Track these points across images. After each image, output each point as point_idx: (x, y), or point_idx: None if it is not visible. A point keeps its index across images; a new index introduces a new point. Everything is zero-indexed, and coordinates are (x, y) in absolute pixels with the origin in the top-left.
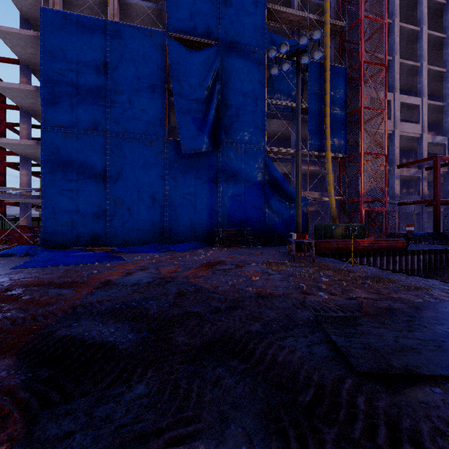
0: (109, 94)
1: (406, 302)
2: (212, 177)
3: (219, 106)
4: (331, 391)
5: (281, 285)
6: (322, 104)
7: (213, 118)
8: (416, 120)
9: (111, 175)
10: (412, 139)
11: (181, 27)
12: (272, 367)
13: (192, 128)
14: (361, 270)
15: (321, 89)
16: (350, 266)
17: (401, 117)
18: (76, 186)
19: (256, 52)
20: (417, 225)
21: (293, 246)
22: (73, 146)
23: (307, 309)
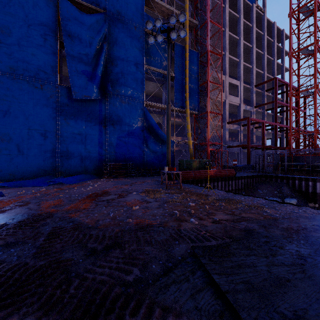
0: None
1: (256, 222)
2: (101, 121)
3: (107, 63)
4: None
5: (158, 213)
6: (183, 75)
7: (102, 72)
8: (236, 95)
9: None
10: (234, 107)
11: None
12: None
13: (83, 78)
14: (214, 193)
15: (183, 64)
16: (206, 191)
17: (229, 92)
18: None
19: (137, 27)
20: (238, 160)
21: (166, 177)
22: None
23: (184, 239)
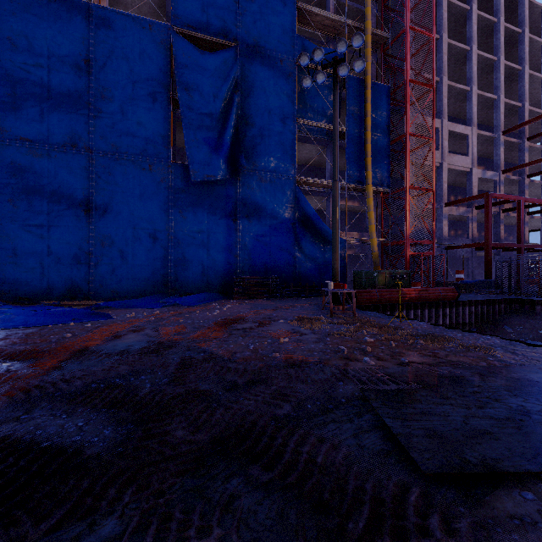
0: (94, 100)
1: (469, 367)
2: (230, 212)
3: (238, 123)
4: (393, 509)
5: (317, 349)
6: (362, 127)
7: (231, 138)
8: (465, 152)
9: (96, 206)
10: (461, 174)
11: (190, 21)
12: (309, 473)
13: (204, 149)
14: (410, 326)
15: (361, 110)
16: (397, 322)
17: (449, 148)
18: (47, 221)
19: (284, 61)
20: (467, 272)
21: (330, 298)
22: (43, 166)
23: (351, 380)
